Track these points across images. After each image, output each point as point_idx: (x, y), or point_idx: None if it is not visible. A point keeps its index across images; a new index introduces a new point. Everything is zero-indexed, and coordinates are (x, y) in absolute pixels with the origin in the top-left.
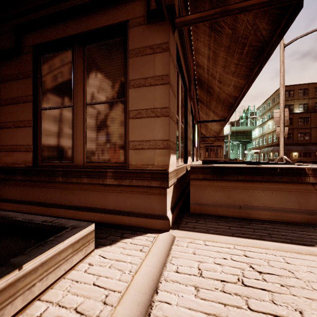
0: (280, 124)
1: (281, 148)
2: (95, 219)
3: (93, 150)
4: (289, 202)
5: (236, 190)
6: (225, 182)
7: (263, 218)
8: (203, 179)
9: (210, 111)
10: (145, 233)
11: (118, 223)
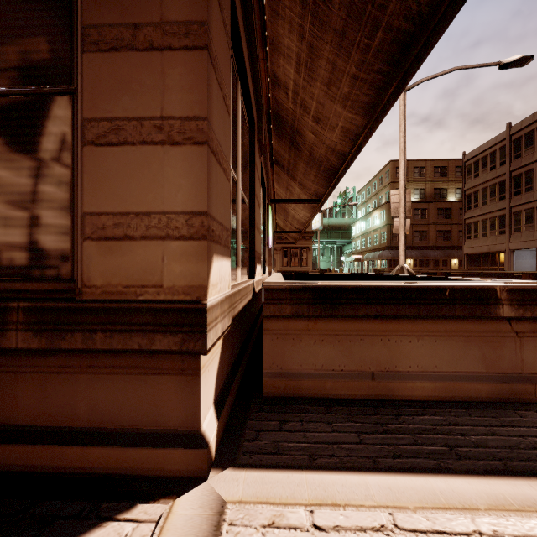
0: (399, 214)
1: (401, 252)
2: None
3: None
4: (466, 360)
5: (365, 339)
6: (341, 320)
7: (419, 396)
8: (293, 315)
9: (294, 183)
10: (131, 504)
11: (47, 470)
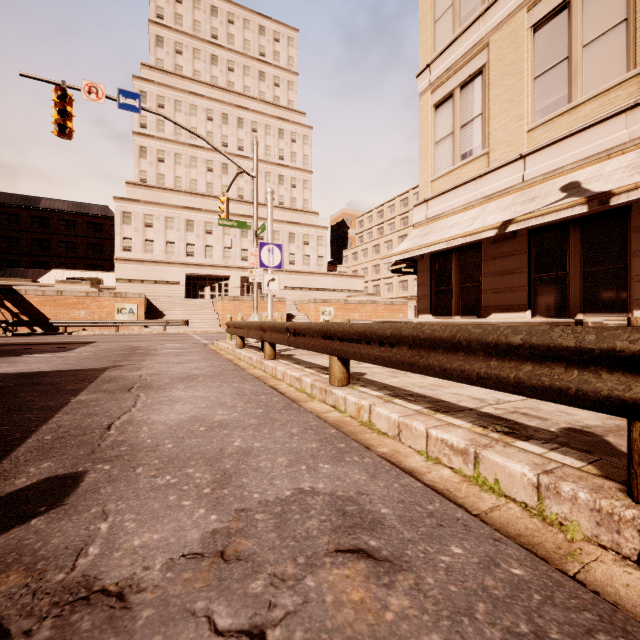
0: None
1: None
2: None
3: None
4: None
5: None
6: None
7: None
8: None
9: None
10: None
11: None
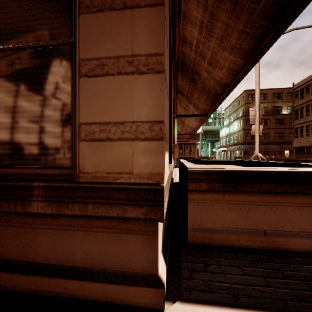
0: (255, 122)
1: (257, 146)
2: (6, 287)
3: (6, 142)
4: None
5: (259, 208)
6: (242, 194)
7: (299, 249)
8: (208, 190)
9: (190, 105)
10: None
11: (56, 295)
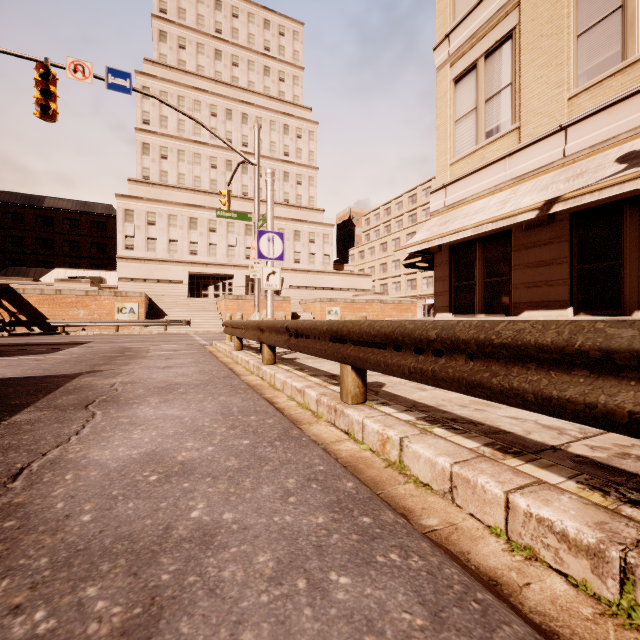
0: None
1: None
2: None
3: None
4: None
5: None
6: None
7: None
8: None
9: None
10: None
11: None
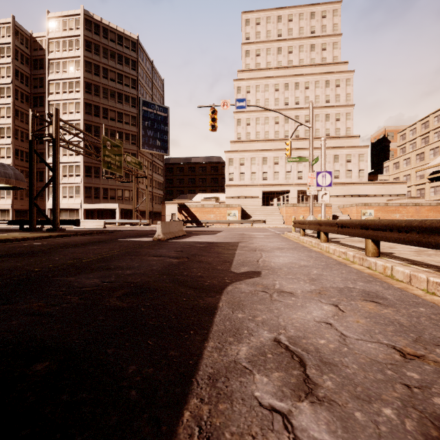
0: None
1: None
2: None
3: None
4: None
5: None
6: None
7: None
8: None
9: None
10: None
11: None
